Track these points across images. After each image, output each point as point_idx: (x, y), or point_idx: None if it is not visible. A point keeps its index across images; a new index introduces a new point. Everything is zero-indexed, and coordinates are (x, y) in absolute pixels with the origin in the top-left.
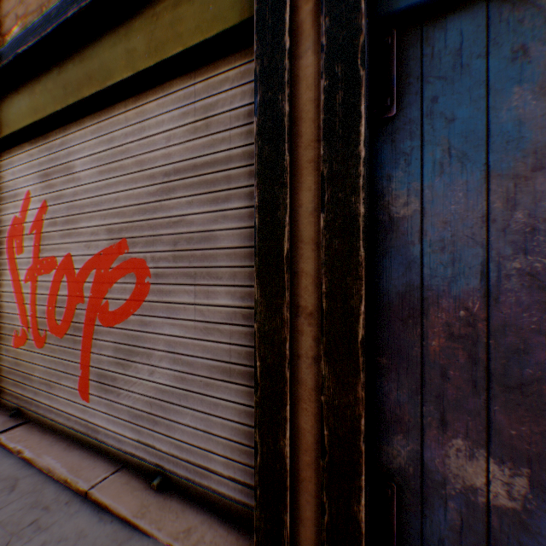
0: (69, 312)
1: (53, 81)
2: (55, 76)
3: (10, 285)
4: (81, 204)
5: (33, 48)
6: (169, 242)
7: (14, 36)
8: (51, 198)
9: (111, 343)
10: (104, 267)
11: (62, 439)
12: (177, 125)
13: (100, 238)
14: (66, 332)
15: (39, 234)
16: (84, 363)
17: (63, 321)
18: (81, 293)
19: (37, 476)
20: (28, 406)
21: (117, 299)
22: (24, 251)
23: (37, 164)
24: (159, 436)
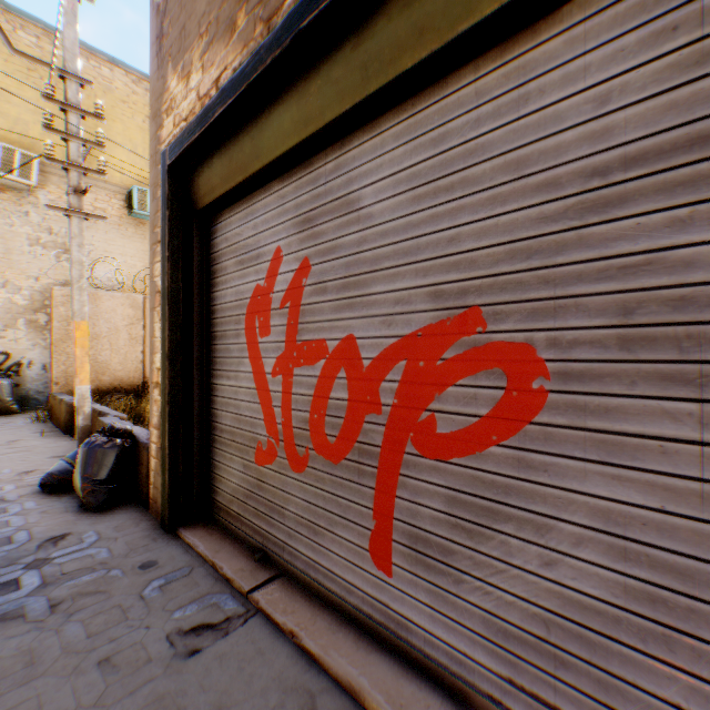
0: (348, 426)
1: (341, 65)
2: (346, 54)
3: (248, 378)
4: (372, 256)
5: (326, 10)
6: (603, 309)
7: (284, 12)
8: (315, 253)
9: (440, 488)
10: (423, 357)
11: (342, 622)
12: (635, 64)
13: (414, 308)
14: (342, 455)
15: (294, 307)
16: (378, 509)
17: (337, 437)
18: (373, 397)
19: (336, 695)
20: (276, 550)
21: (454, 413)
22: (269, 332)
23: (290, 207)
24: (574, 693)
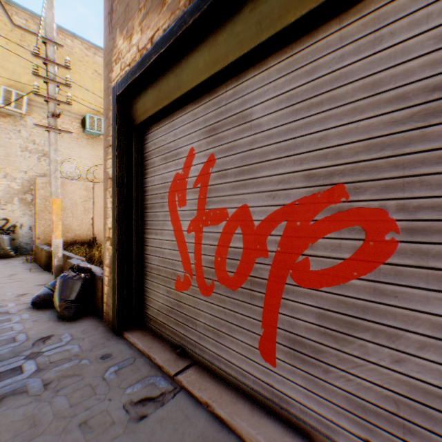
0: (243, 265)
1: (241, 23)
2: (245, 15)
3: (170, 234)
4: (261, 151)
5: None
6: None
7: None
8: (218, 151)
9: (312, 307)
10: (300, 219)
11: (240, 396)
12: None
13: (292, 186)
14: (238, 285)
15: (203, 187)
16: (265, 321)
17: (235, 273)
18: (261, 246)
19: None
20: (190, 347)
21: (323, 256)
22: (185, 204)
23: (200, 121)
24: None
